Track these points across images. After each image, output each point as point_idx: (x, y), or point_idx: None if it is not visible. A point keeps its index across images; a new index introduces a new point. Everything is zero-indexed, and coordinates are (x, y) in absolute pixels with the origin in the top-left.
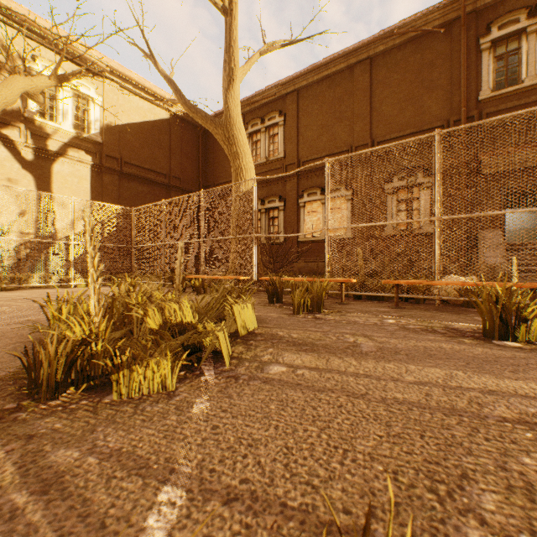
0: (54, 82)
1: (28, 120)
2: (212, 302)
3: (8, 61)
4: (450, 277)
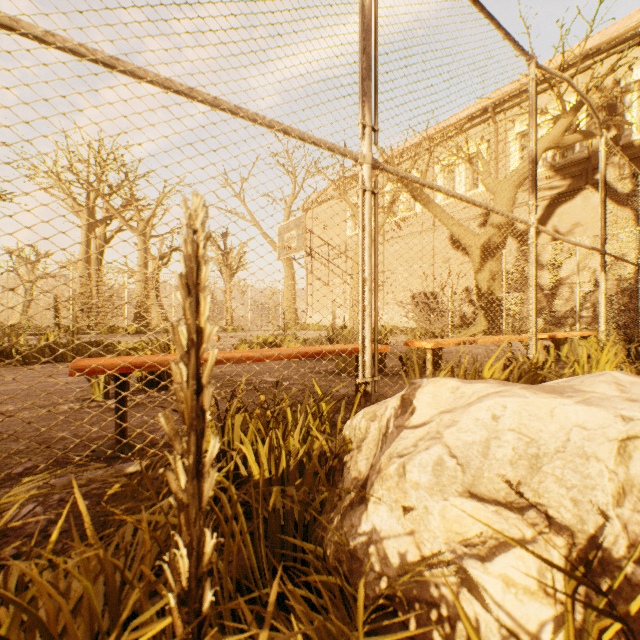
0: (570, 117)
1: (624, 147)
2: (319, 343)
3: (601, 99)
4: (554, 382)
